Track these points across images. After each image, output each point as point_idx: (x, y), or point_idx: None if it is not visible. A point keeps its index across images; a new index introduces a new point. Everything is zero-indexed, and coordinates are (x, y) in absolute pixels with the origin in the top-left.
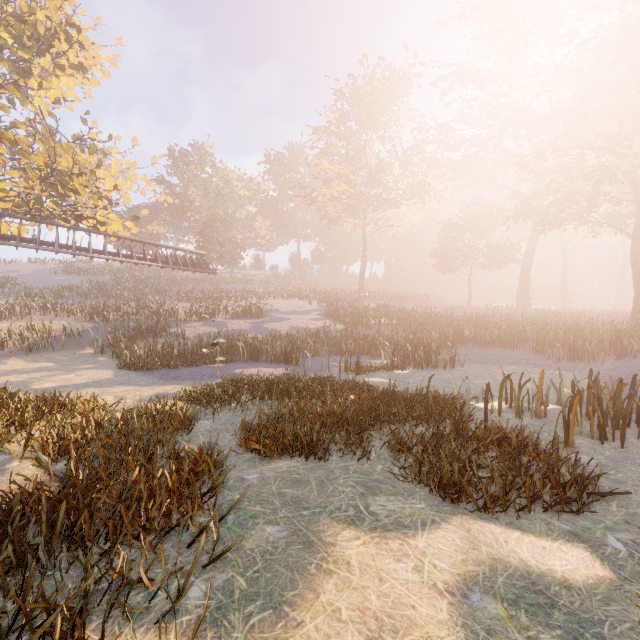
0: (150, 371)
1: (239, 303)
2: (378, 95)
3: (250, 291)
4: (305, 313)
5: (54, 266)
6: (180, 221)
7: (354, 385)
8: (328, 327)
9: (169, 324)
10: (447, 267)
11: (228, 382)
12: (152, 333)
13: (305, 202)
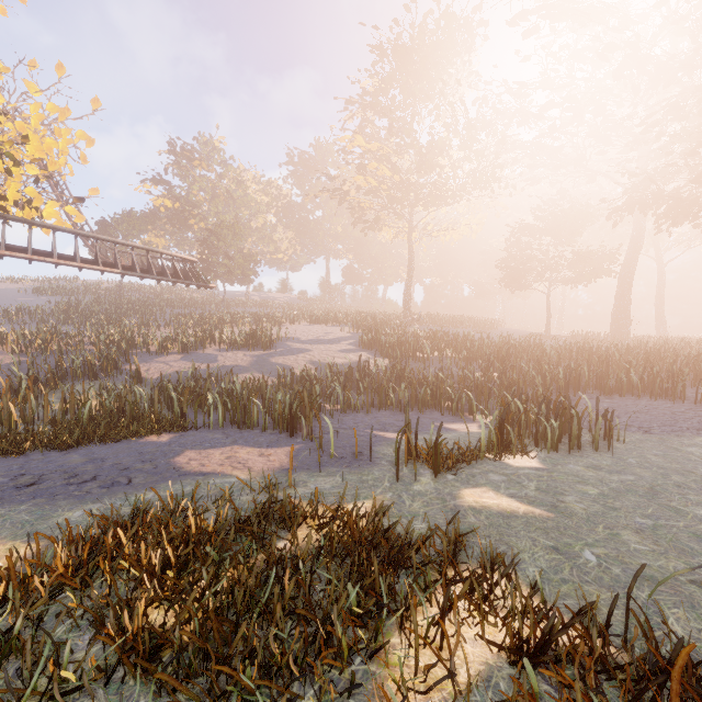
0: (2, 459)
1: (246, 329)
2: (431, 50)
3: (264, 315)
4: (332, 342)
5: (27, 285)
6: (181, 230)
7: (478, 594)
8: (365, 363)
9: (120, 358)
10: (518, 283)
11: (90, 533)
12: (87, 373)
13: (333, 196)
